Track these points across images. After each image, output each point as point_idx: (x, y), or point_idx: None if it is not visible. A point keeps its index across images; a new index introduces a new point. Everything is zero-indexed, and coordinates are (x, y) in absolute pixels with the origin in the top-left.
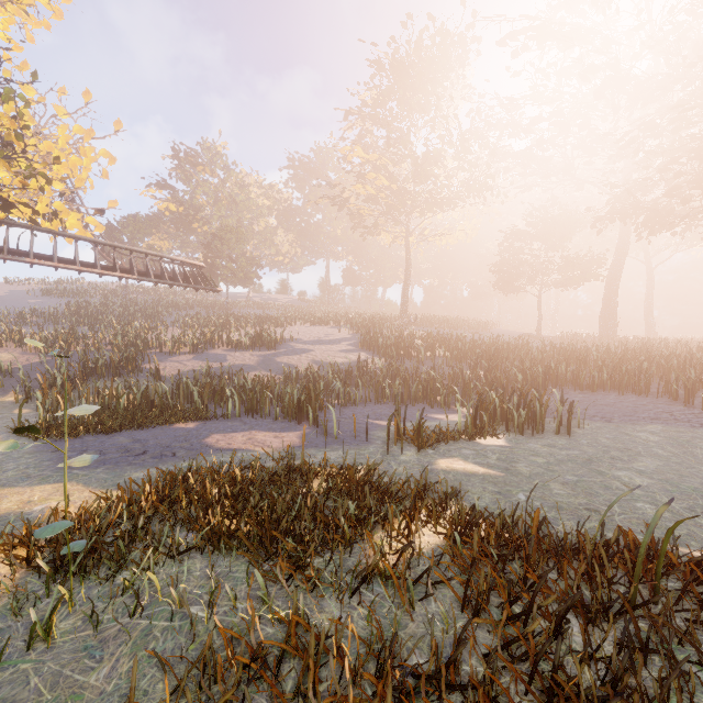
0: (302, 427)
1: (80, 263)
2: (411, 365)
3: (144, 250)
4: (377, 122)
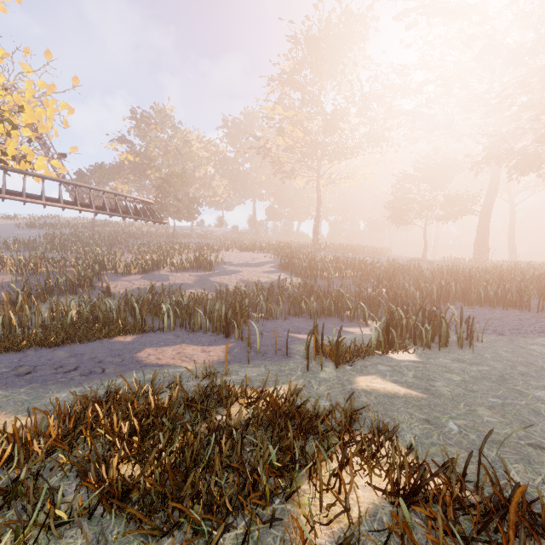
0: (228, 341)
1: (46, 198)
2: (323, 283)
3: (101, 189)
4: (294, 87)
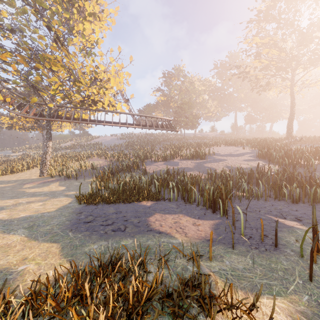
0: (215, 216)
1: (121, 123)
2: (301, 170)
3: (144, 115)
4: (269, 20)
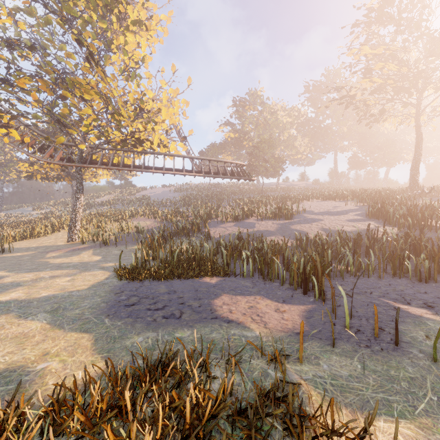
0: (306, 300)
1: (175, 170)
2: (432, 235)
3: (208, 158)
4: (383, 22)
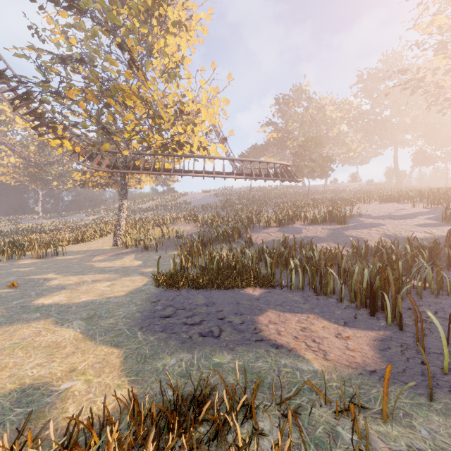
0: (376, 323)
1: (215, 172)
2: None
3: (249, 159)
4: None
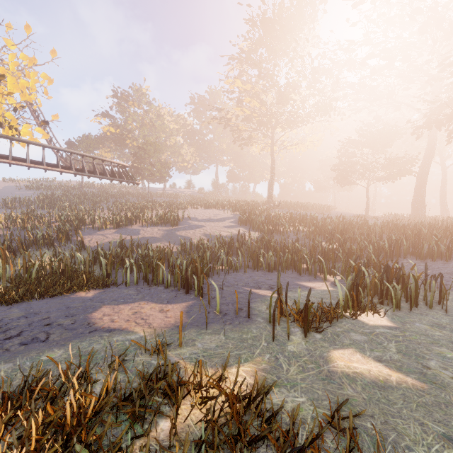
0: (188, 297)
1: (31, 161)
2: (278, 237)
3: (80, 153)
4: (251, 64)
